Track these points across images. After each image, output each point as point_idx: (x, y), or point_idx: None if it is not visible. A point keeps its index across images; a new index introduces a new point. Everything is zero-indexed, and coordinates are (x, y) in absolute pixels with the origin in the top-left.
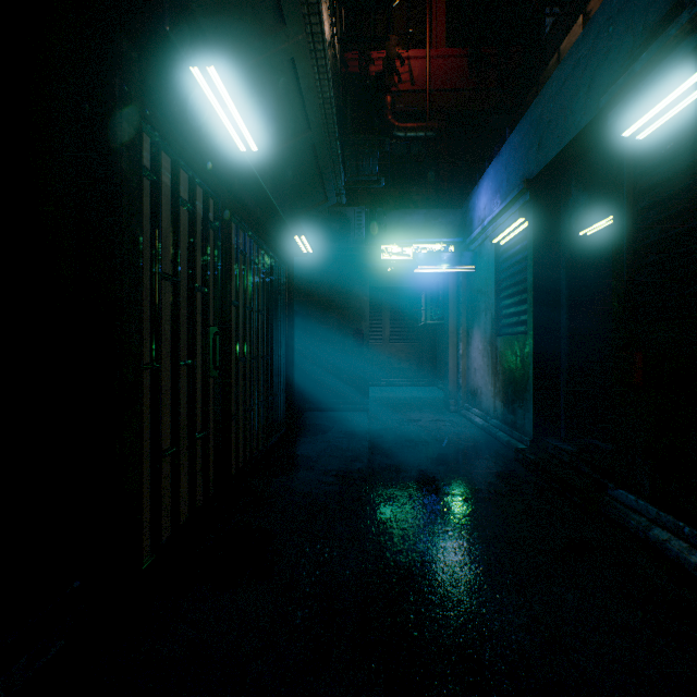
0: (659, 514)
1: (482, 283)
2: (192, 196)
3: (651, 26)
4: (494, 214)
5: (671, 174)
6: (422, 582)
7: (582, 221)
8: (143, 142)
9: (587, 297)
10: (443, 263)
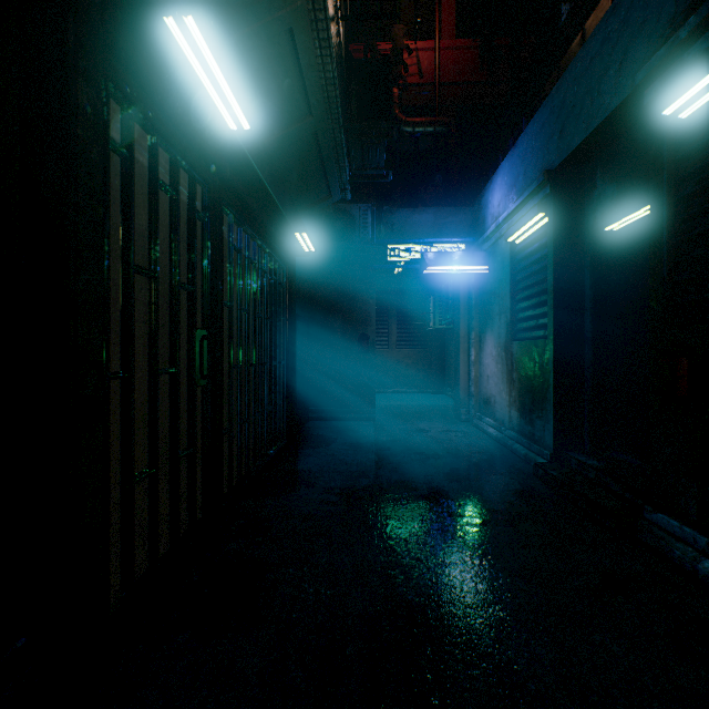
0: None
1: (496, 285)
2: (174, 180)
3: None
4: (510, 210)
5: None
6: (439, 628)
7: (609, 215)
8: (109, 109)
9: (613, 299)
10: (455, 263)
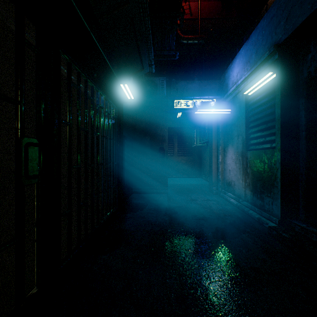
0: None
1: (235, 120)
2: None
3: None
4: (247, 74)
5: None
6: None
7: None
8: None
9: None
10: (212, 107)
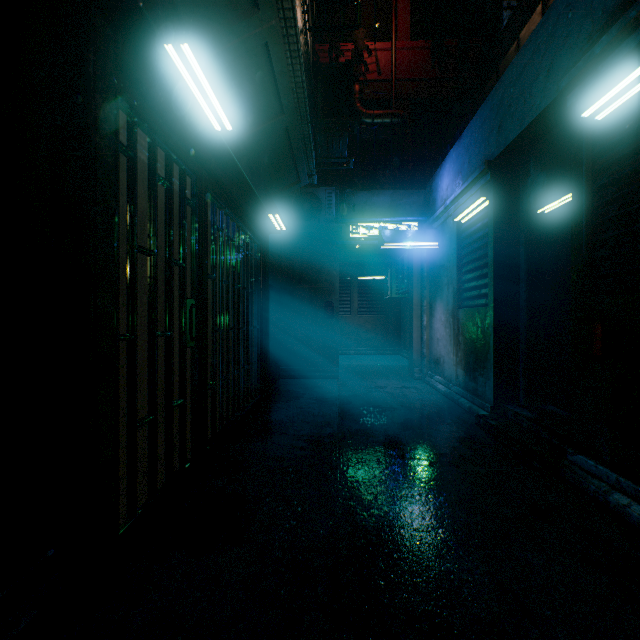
0: (619, 480)
1: (445, 259)
2: (169, 173)
3: (611, 10)
4: (457, 193)
5: (630, 152)
6: (391, 547)
7: (540, 200)
8: (119, 118)
9: (545, 272)
10: (408, 240)
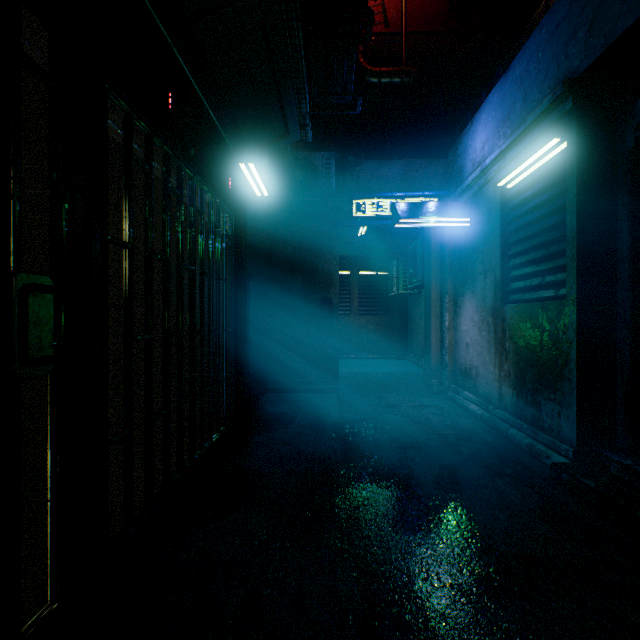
0: None
1: (479, 240)
2: None
3: None
4: (504, 145)
5: None
6: None
7: None
8: None
9: None
10: (432, 214)
